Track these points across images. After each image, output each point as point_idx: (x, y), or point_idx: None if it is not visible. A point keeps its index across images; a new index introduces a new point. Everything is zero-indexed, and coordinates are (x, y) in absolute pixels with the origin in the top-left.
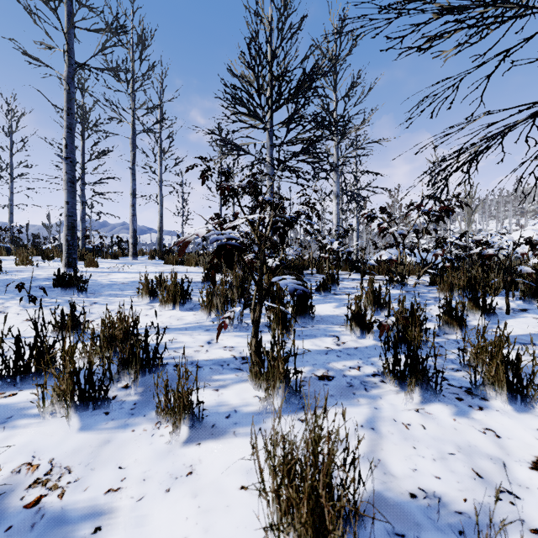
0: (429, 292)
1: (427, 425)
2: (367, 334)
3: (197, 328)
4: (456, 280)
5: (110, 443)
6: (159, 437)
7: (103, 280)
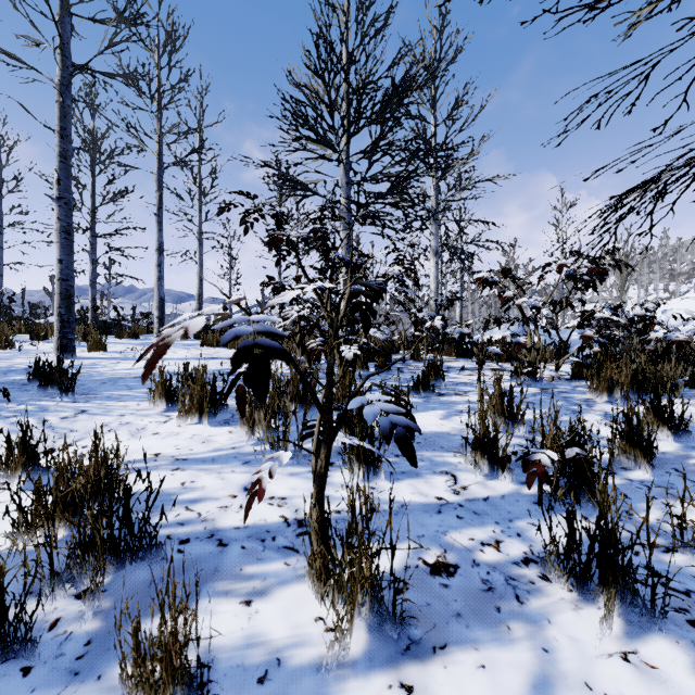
0: (575, 390)
1: None
2: (502, 473)
3: (232, 458)
4: (617, 375)
5: None
6: None
7: (108, 371)
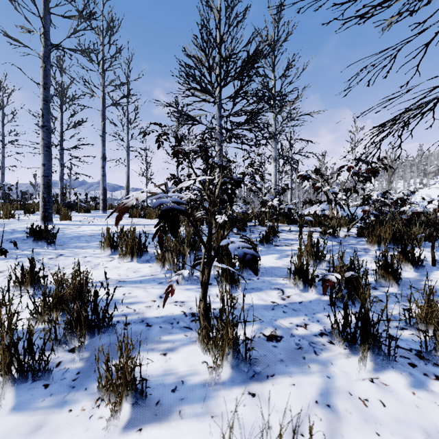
0: (358, 243)
1: (386, 401)
2: (310, 288)
3: (151, 281)
4: (383, 233)
5: (41, 429)
6: (97, 420)
7: (73, 232)
